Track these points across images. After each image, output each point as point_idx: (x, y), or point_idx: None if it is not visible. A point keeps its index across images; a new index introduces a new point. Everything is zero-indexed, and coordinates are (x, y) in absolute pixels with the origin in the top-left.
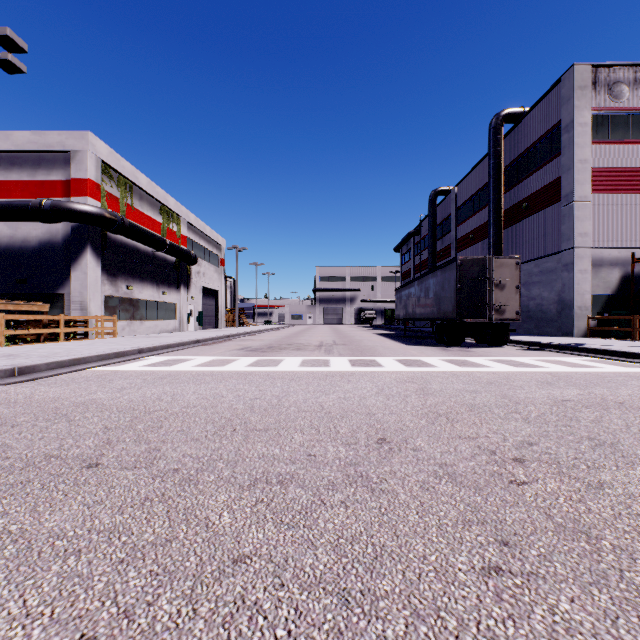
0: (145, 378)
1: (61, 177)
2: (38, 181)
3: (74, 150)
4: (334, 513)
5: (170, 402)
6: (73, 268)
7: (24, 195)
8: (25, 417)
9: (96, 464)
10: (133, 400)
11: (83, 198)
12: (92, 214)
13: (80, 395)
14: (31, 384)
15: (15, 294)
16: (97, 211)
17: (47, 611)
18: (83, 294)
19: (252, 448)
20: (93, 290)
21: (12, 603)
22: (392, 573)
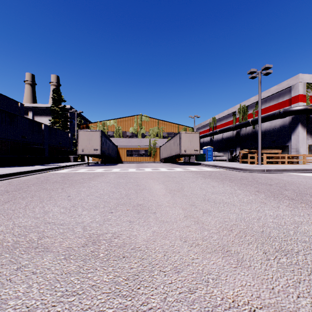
0: (305, 177)
1: (287, 98)
2: (279, 103)
3: (292, 85)
4: (309, 198)
5: (303, 182)
6: (292, 134)
7: (274, 110)
8: (263, 178)
9: (271, 185)
10: (292, 180)
11: (296, 104)
12: (300, 110)
13: (278, 177)
14: (268, 174)
15: (271, 146)
16: (302, 108)
17: (256, 190)
18: (296, 145)
19: (310, 191)
20: (301, 143)
21: (253, 189)
22: (305, 201)
